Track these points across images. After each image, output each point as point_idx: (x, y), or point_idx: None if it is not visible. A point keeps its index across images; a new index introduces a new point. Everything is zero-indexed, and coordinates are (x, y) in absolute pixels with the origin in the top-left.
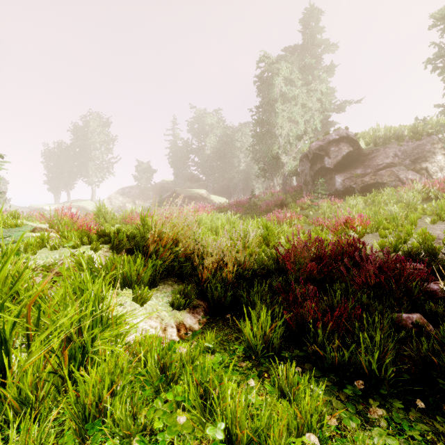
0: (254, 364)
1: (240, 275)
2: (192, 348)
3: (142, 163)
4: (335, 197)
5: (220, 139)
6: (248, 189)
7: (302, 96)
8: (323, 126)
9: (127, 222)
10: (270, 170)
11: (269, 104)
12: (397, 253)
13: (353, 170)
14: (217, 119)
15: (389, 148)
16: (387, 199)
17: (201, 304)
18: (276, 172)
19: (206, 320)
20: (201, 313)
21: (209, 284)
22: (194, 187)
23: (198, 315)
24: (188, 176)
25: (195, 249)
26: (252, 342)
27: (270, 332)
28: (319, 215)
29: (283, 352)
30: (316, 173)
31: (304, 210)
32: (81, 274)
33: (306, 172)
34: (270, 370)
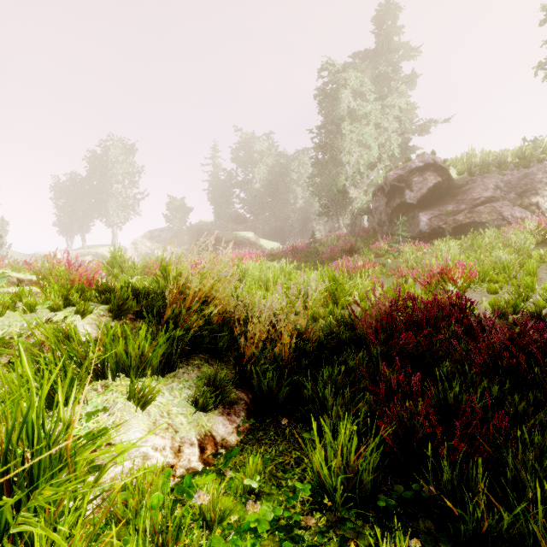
0: (330, 521)
1: (300, 349)
2: (221, 491)
3: (174, 200)
4: (419, 241)
5: (271, 169)
6: (307, 232)
7: (375, 113)
8: (402, 152)
9: (150, 272)
10: (335, 207)
11: (334, 124)
12: (516, 315)
13: (442, 206)
14: (269, 144)
15: (488, 178)
16: (490, 243)
17: (243, 398)
18: (342, 210)
19: (249, 425)
20: (242, 413)
21: (255, 366)
22: (239, 229)
23: (237, 417)
24: (231, 216)
25: (236, 312)
26: (325, 480)
27: (355, 460)
28: (400, 263)
29: (380, 497)
30: (394, 210)
31: (379, 257)
32: (44, 357)
33: (381, 210)
34: (361, 536)
